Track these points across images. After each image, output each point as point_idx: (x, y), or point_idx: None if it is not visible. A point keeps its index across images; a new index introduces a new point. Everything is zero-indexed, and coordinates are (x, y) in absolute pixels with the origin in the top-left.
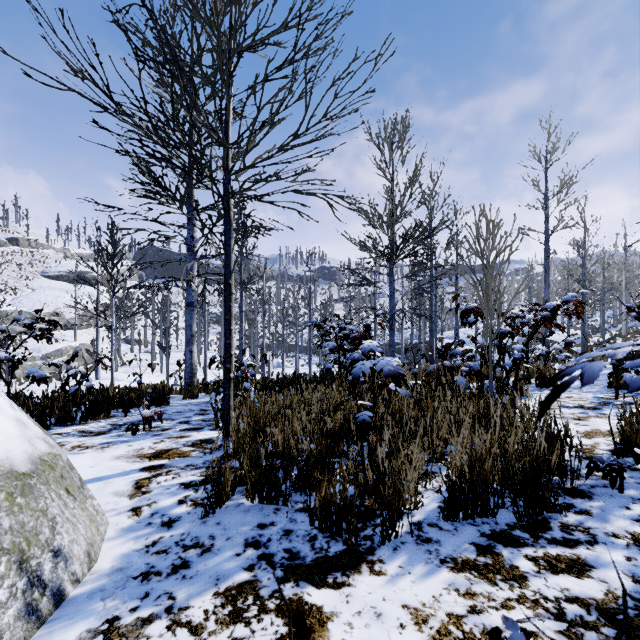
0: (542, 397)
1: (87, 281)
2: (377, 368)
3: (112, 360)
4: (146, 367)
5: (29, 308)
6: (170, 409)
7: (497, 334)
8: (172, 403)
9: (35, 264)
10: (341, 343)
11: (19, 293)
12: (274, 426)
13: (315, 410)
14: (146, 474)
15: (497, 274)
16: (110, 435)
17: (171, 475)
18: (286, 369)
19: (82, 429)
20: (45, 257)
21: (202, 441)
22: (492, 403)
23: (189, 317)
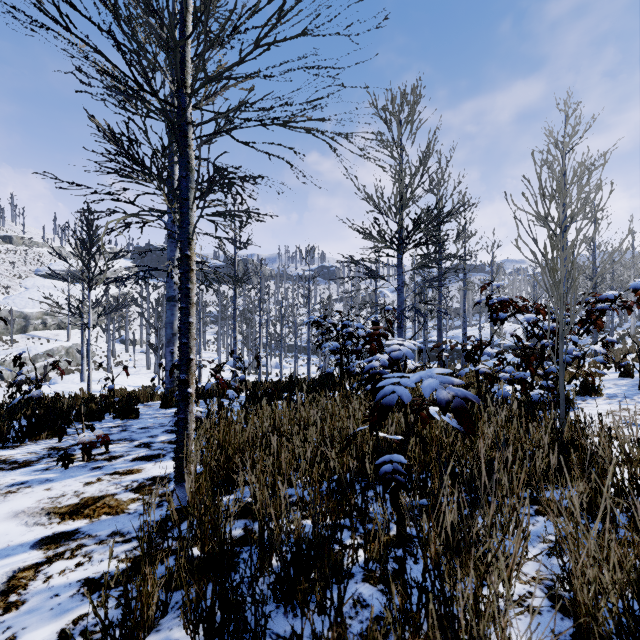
0: (592, 409)
1: (59, 274)
2: (425, 388)
3: (89, 362)
4: (141, 368)
5: (21, 307)
6: (137, 423)
7: (539, 332)
8: (144, 414)
9: (29, 262)
10: (344, 343)
11: (12, 292)
12: (249, 470)
13: (313, 437)
14: (38, 555)
15: (572, 244)
16: (34, 468)
17: (77, 558)
18: (285, 370)
19: (5, 456)
20: (39, 255)
21: (154, 481)
22: (566, 429)
23: (170, 313)
